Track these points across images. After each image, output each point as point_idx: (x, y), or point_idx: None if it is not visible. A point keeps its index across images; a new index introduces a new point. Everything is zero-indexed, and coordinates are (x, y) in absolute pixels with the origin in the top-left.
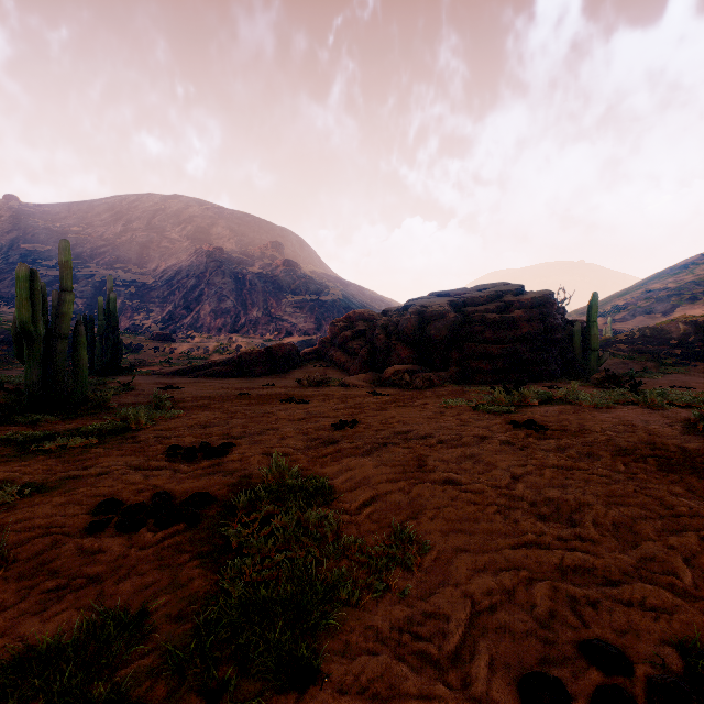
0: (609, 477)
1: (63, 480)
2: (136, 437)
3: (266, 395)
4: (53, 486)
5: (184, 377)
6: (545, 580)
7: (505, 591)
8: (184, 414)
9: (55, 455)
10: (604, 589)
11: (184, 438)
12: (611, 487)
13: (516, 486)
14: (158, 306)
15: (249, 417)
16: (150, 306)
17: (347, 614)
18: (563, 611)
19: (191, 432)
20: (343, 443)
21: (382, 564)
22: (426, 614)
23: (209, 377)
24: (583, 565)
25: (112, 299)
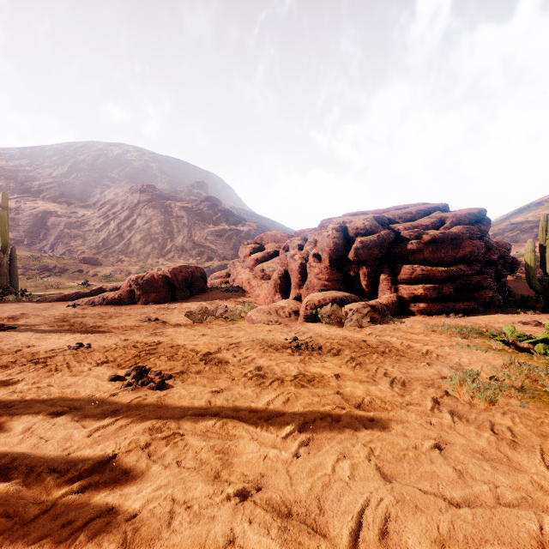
0: None
1: None
2: None
3: (113, 349)
4: None
5: (61, 306)
6: None
7: None
8: None
9: None
10: None
11: None
12: None
13: None
14: (94, 234)
15: None
16: (86, 234)
17: None
18: None
19: None
20: None
21: None
22: None
23: (91, 306)
24: None
25: (0, 217)
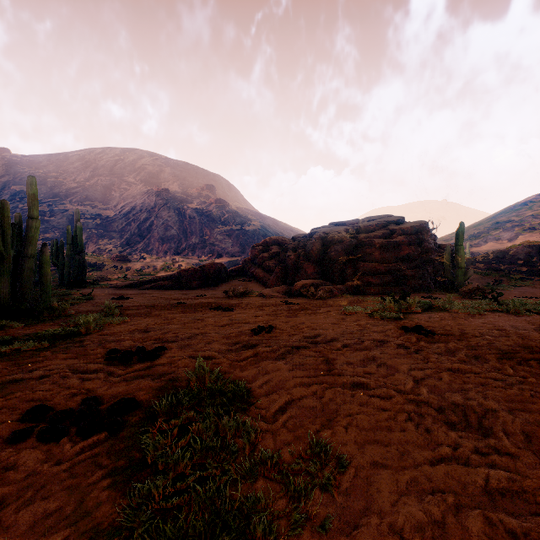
0: (503, 381)
1: (5, 383)
2: (84, 341)
3: (199, 304)
4: None
5: (134, 289)
6: (474, 506)
7: (435, 523)
8: (128, 320)
9: (7, 359)
10: None
11: (124, 342)
12: (508, 392)
13: (420, 391)
14: (118, 234)
15: (182, 323)
16: (111, 234)
17: None
18: None
19: (132, 337)
20: (261, 347)
21: (300, 488)
22: None
23: (155, 289)
24: (511, 488)
25: (79, 228)
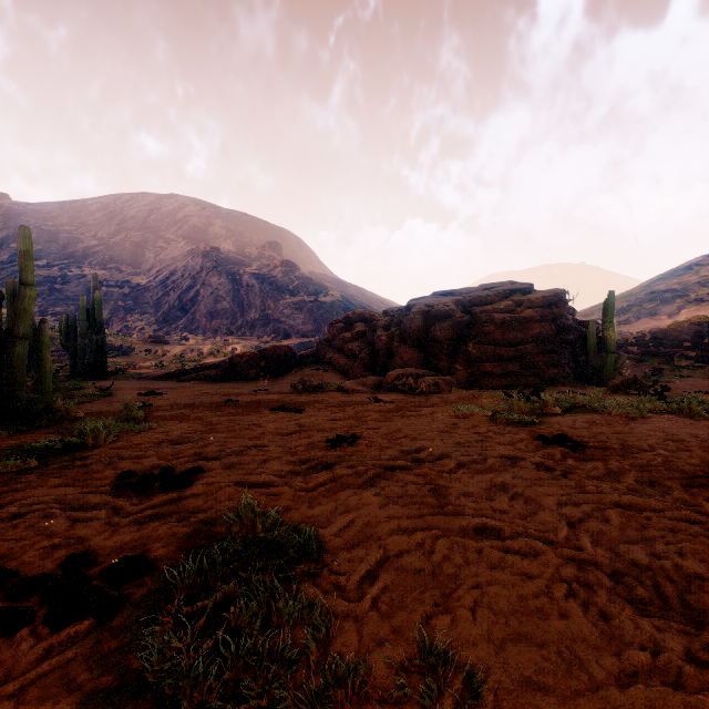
0: (702, 525)
1: None
2: (88, 457)
3: (256, 402)
4: None
5: (171, 382)
6: None
7: None
8: (156, 426)
9: None
10: None
11: (144, 460)
12: None
13: (581, 542)
14: (152, 307)
15: (230, 430)
16: (143, 307)
17: None
18: None
19: (157, 451)
20: (340, 468)
21: None
22: None
23: (198, 382)
24: None
25: (97, 298)
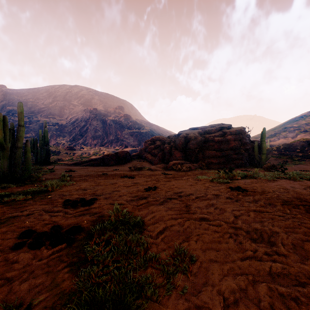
0: (283, 217)
1: (8, 218)
2: (50, 195)
3: (114, 174)
4: (2, 222)
5: (78, 166)
6: (263, 281)
7: (241, 290)
8: (75, 183)
9: (8, 205)
10: (299, 289)
11: (73, 195)
12: (286, 222)
13: (237, 222)
14: (68, 134)
15: (105, 185)
16: (64, 134)
17: (150, 307)
18: (279, 305)
19: (77, 192)
20: (150, 198)
21: (170, 272)
22: (197, 307)
23: (89, 166)
24: (283, 272)
25: (46, 131)
